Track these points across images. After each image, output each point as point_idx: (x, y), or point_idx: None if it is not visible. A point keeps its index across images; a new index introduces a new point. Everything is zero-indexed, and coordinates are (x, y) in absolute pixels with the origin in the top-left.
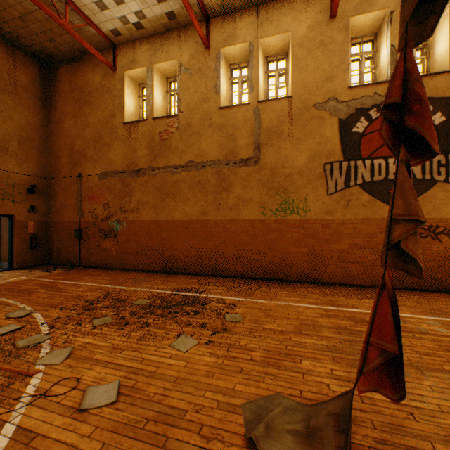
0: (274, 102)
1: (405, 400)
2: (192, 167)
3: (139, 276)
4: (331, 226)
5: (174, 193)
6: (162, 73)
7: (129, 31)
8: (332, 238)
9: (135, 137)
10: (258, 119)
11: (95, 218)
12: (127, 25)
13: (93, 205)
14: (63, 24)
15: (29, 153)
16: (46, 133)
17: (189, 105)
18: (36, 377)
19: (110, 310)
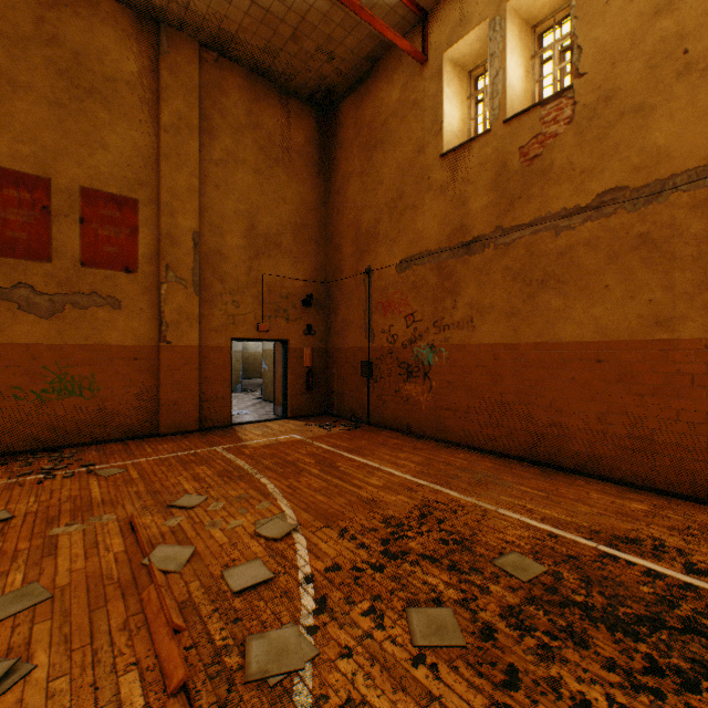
0: None
1: None
2: (616, 204)
3: (478, 465)
4: None
5: (558, 277)
6: (523, 18)
7: None
8: None
9: (463, 175)
10: None
11: (391, 342)
12: None
13: (387, 320)
14: None
15: (305, 248)
16: (325, 214)
17: (606, 48)
18: None
19: (443, 577)
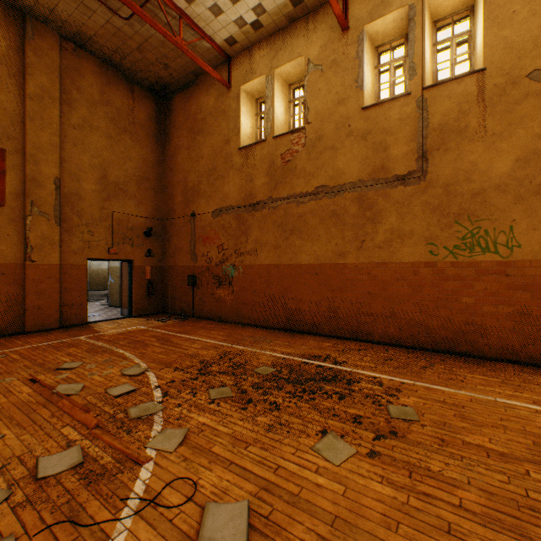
0: (451, 84)
1: None
2: (323, 194)
3: (257, 333)
4: None
5: (299, 229)
6: (284, 79)
7: (246, 36)
8: None
9: (252, 163)
10: (423, 115)
11: (208, 262)
12: (244, 28)
13: (206, 248)
14: (177, 43)
15: (146, 194)
16: (161, 171)
17: (319, 113)
18: (146, 467)
19: (228, 378)
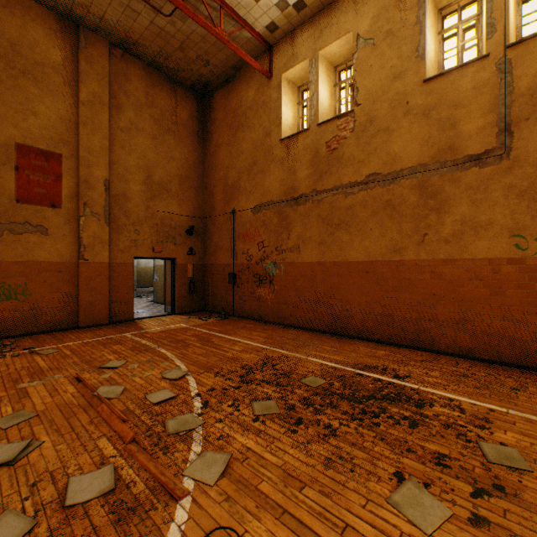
0: None
1: None
2: (375, 183)
3: (301, 336)
4: None
5: (346, 222)
6: (329, 61)
7: (288, 19)
8: None
9: (294, 155)
10: (506, 79)
11: (248, 260)
12: (285, 11)
13: (246, 245)
14: (217, 34)
15: (188, 193)
16: (202, 169)
17: (370, 92)
18: (182, 505)
19: (272, 388)
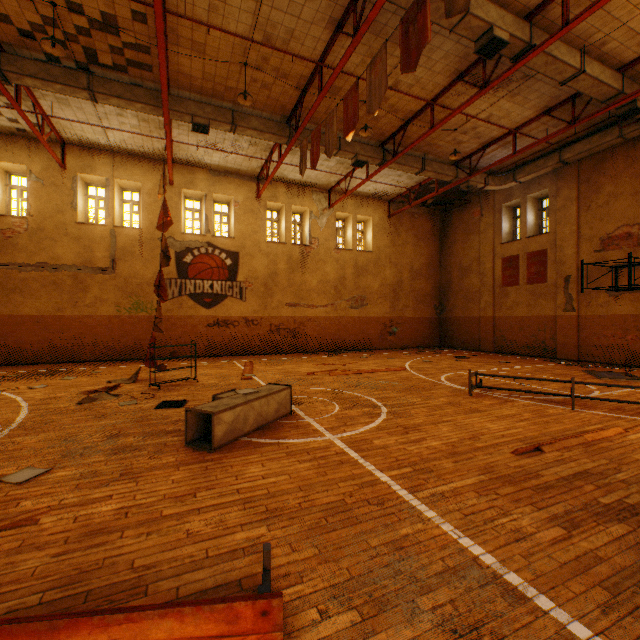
0: (129, 229)
1: (167, 374)
2: (46, 268)
3: None
4: (171, 320)
5: (22, 289)
6: (3, 167)
7: None
8: (171, 328)
9: None
10: (115, 239)
11: None
12: None
13: None
14: None
15: None
16: None
17: (42, 212)
18: None
19: None
